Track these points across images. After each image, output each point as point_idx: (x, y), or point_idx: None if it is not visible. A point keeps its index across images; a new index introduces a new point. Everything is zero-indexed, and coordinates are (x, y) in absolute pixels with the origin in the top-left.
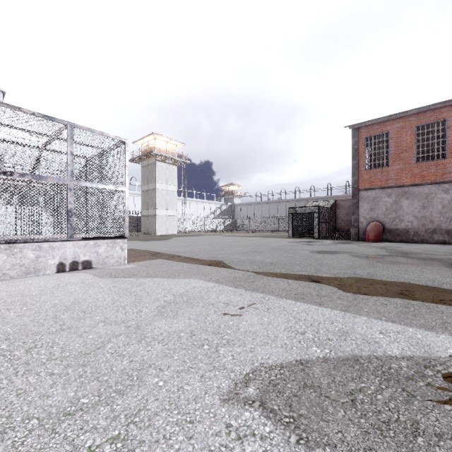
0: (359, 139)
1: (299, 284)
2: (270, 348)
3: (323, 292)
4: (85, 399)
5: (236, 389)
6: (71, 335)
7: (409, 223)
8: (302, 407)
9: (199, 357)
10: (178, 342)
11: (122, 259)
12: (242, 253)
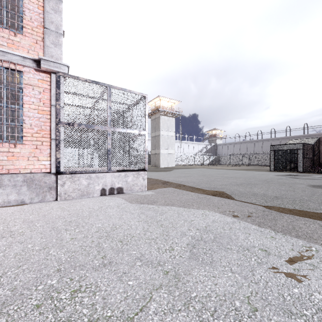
0: None
1: None
2: None
3: None
4: None
5: None
6: (112, 275)
7: None
8: None
9: None
10: None
11: (143, 187)
12: (238, 184)
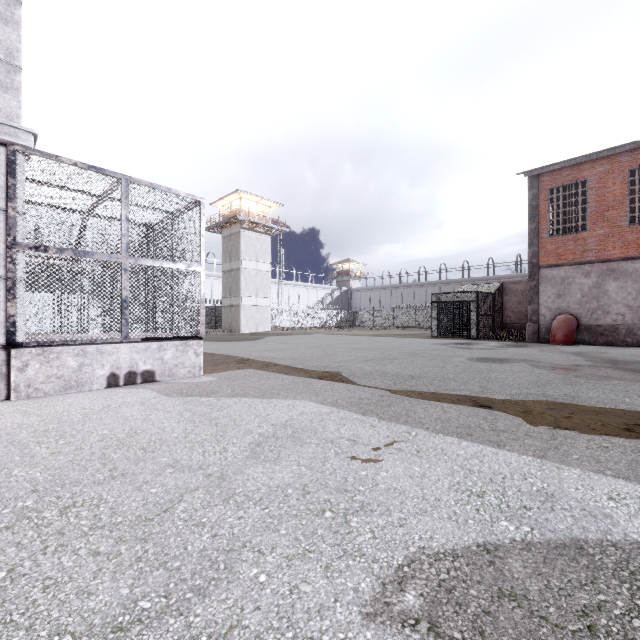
0: (540, 191)
1: (459, 410)
2: (432, 520)
3: (501, 425)
4: (146, 601)
5: (385, 595)
6: (126, 486)
7: (618, 316)
8: (503, 636)
9: (319, 533)
10: (284, 505)
11: (197, 369)
12: (367, 360)
